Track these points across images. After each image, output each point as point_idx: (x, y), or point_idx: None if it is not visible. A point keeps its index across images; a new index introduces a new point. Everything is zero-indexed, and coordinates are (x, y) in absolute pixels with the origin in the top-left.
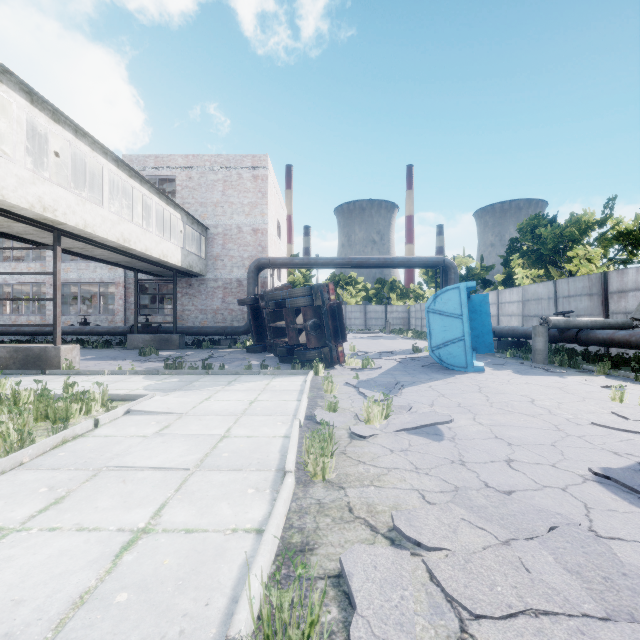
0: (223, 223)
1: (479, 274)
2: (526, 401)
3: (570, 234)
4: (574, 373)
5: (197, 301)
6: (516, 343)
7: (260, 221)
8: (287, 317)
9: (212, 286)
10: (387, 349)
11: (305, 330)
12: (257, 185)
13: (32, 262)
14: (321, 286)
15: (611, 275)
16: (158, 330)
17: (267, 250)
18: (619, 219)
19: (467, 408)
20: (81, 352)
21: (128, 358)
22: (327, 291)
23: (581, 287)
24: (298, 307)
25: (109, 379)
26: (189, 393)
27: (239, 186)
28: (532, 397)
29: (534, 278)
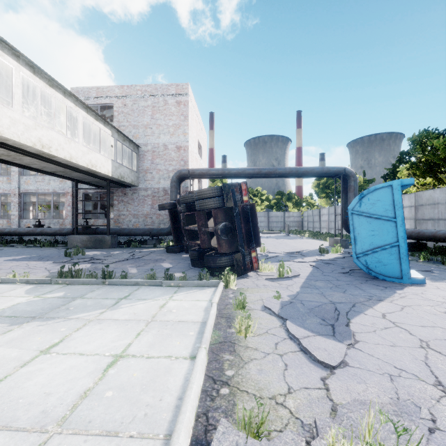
0: (152, 142)
1: (362, 186)
2: None
3: None
4: None
5: (130, 207)
6: (416, 244)
7: (182, 139)
8: (199, 220)
9: (143, 195)
10: (294, 249)
11: (216, 234)
12: (180, 109)
13: (1, 176)
14: (233, 186)
15: None
16: (95, 231)
17: (188, 164)
18: None
19: None
20: (24, 251)
21: (52, 259)
22: (239, 191)
23: None
24: (209, 210)
25: None
26: (41, 328)
27: (165, 110)
28: None
29: (420, 186)
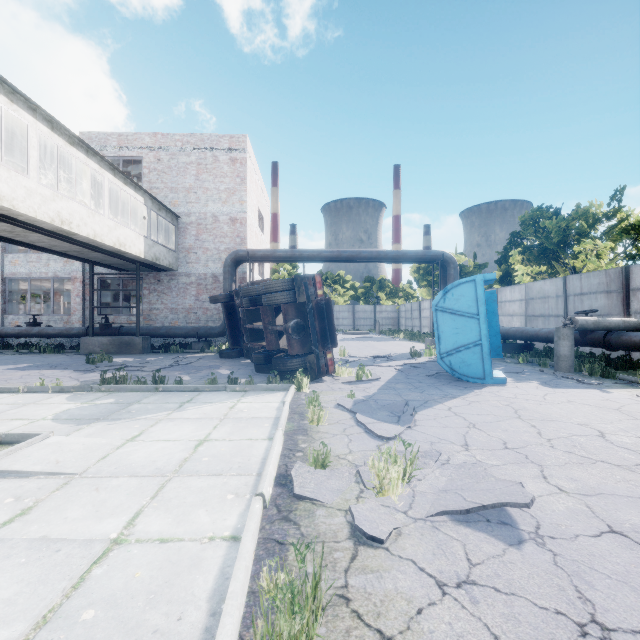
0: (197, 211)
1: (472, 272)
2: (594, 435)
3: (576, 227)
4: (613, 385)
5: (167, 299)
6: (522, 346)
7: (239, 209)
8: (265, 317)
9: (184, 282)
10: (381, 353)
11: (286, 333)
12: (235, 169)
13: None
14: (305, 278)
15: (634, 270)
16: (119, 332)
17: (246, 242)
18: (628, 211)
19: (520, 452)
20: (21, 358)
21: (71, 367)
22: (313, 284)
23: (597, 283)
24: (278, 304)
25: (18, 400)
26: (114, 426)
27: (215, 170)
28: (596, 427)
29: (535, 275)
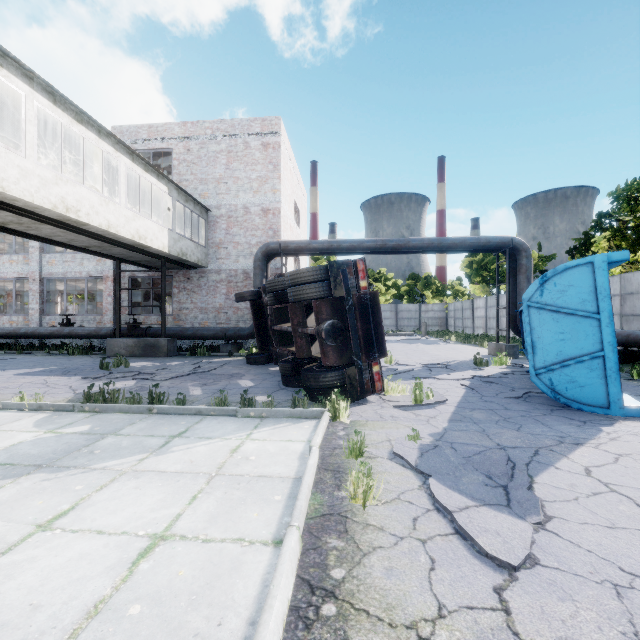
0: (227, 203)
1: (537, 265)
2: None
3: None
4: None
5: (196, 298)
6: (623, 353)
7: (271, 199)
8: (293, 316)
9: (214, 279)
10: (435, 360)
11: (318, 337)
12: (267, 155)
13: (15, 254)
14: (344, 265)
15: None
16: (146, 333)
17: (279, 234)
18: None
19: None
20: (45, 361)
21: (82, 372)
22: (354, 273)
23: None
24: (309, 301)
25: None
26: (47, 484)
27: (246, 157)
28: None
29: (628, 265)
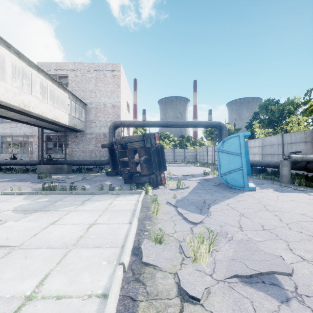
0: (95, 101)
1: (233, 132)
2: (312, 221)
3: (287, 109)
4: (312, 191)
5: (80, 146)
6: (260, 169)
7: (116, 101)
8: (129, 155)
9: (89, 137)
10: (188, 173)
11: (140, 163)
12: (115, 80)
13: None
14: (150, 134)
15: None
16: (56, 162)
17: (120, 117)
18: None
19: (273, 232)
20: (6, 176)
21: (29, 180)
22: (154, 138)
23: (299, 138)
24: (135, 148)
25: None
26: (44, 215)
27: (104, 81)
28: (311, 216)
29: (266, 134)
